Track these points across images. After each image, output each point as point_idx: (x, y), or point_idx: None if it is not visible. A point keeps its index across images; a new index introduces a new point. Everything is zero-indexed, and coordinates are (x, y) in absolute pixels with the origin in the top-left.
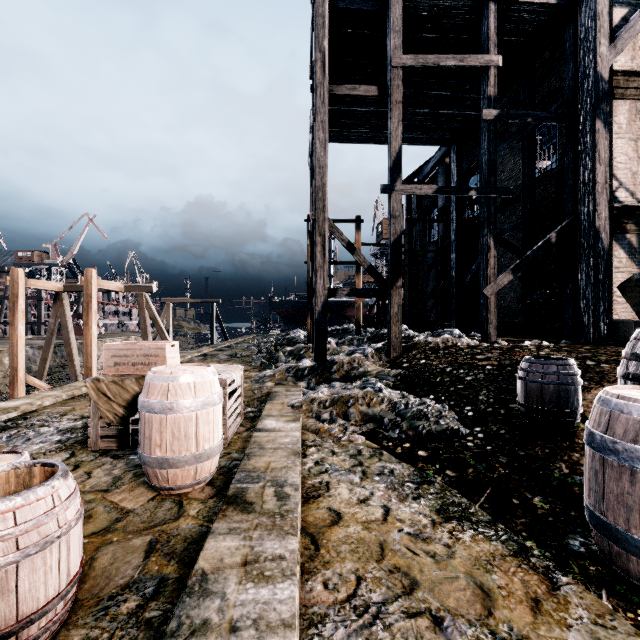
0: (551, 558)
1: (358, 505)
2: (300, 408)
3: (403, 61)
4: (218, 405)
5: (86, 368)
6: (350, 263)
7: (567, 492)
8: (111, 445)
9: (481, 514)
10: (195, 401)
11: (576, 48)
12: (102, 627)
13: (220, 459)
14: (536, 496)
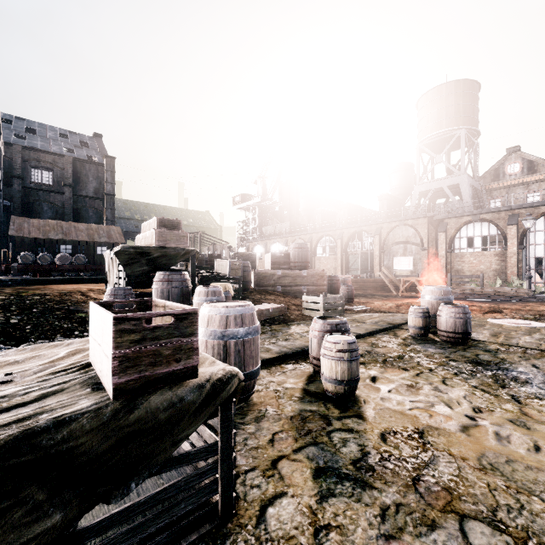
0: None
1: None
2: None
3: None
4: None
5: None
6: None
7: None
8: None
9: None
10: None
11: None
12: (306, 364)
13: None
14: None
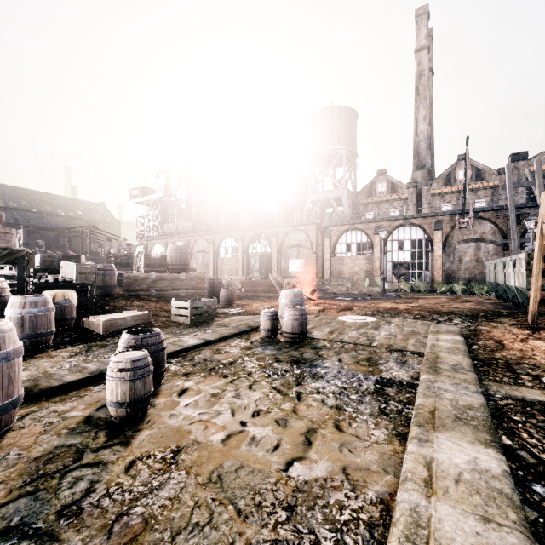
0: (24, 358)
1: None
2: None
3: None
4: None
5: None
6: None
7: None
8: None
9: None
10: None
11: None
12: None
13: None
14: None
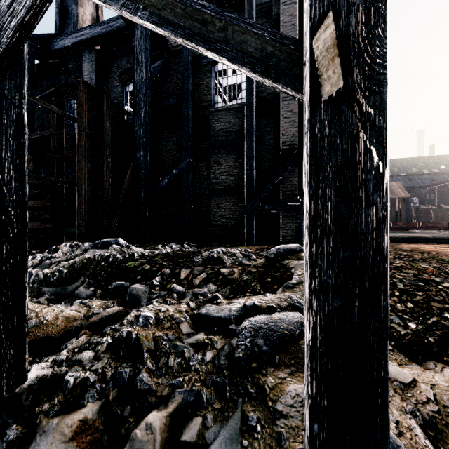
0: None
1: None
2: None
3: None
4: None
5: None
6: None
7: None
8: None
9: None
10: None
11: None
12: None
13: None
14: None
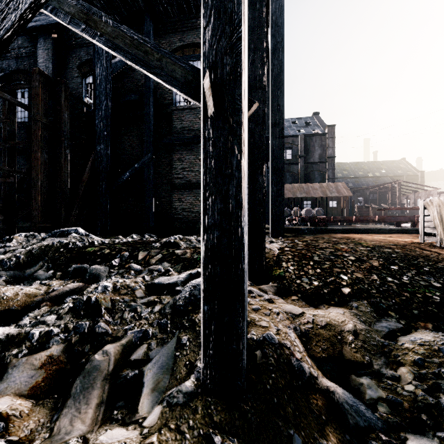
0: None
1: None
2: None
3: None
4: None
5: None
6: None
7: None
8: None
9: None
10: None
11: None
12: None
13: None
14: None
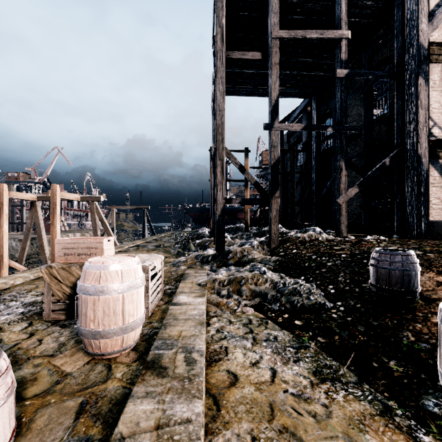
0: (411, 417)
1: (251, 368)
2: (205, 286)
3: (280, 34)
4: (141, 287)
5: (52, 255)
6: (241, 181)
7: (415, 357)
8: (61, 316)
9: (349, 375)
10: (122, 285)
11: (403, 26)
12: None
13: (143, 328)
14: (391, 360)
